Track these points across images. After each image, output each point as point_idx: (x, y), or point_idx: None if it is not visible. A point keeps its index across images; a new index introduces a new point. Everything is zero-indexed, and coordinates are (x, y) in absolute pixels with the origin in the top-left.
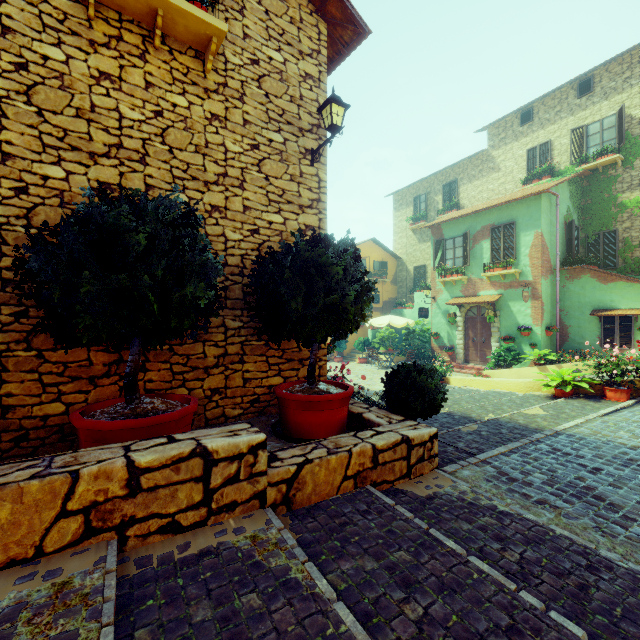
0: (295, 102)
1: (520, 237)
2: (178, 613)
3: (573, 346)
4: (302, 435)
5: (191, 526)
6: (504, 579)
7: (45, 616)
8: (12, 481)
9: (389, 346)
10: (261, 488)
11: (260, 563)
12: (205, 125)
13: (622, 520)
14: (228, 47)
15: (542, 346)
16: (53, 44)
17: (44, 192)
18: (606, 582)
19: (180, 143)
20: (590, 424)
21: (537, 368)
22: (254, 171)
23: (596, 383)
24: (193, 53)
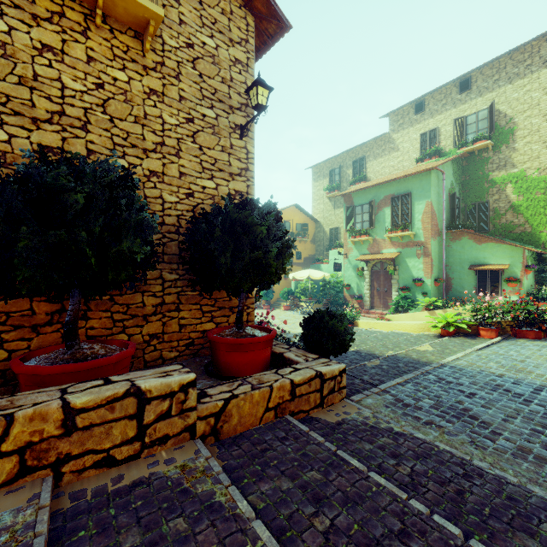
0: (226, 83)
1: (414, 205)
2: (108, 541)
3: (455, 294)
4: (231, 373)
5: (125, 459)
6: (397, 490)
7: None
8: None
9: (309, 295)
10: (191, 422)
11: (188, 490)
12: (144, 99)
13: (491, 435)
14: (165, 30)
15: (432, 294)
16: None
17: None
18: (478, 487)
19: (120, 113)
20: (468, 357)
21: (428, 312)
22: (189, 142)
23: (472, 324)
24: (133, 33)
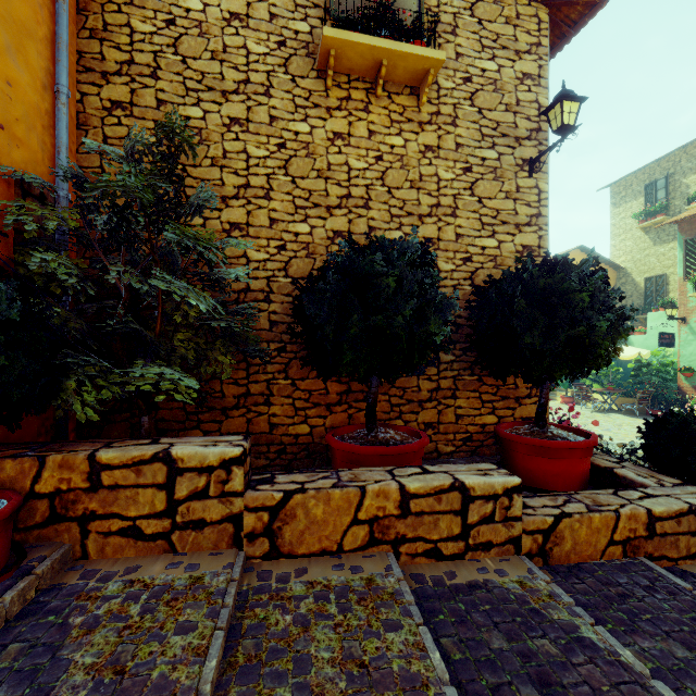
0: (510, 110)
1: None
2: (472, 634)
3: None
4: (533, 483)
5: (450, 556)
6: None
7: (368, 602)
8: (322, 487)
9: (608, 383)
10: (516, 534)
11: (539, 611)
12: (419, 159)
13: None
14: (440, 73)
15: None
16: (302, 120)
17: (296, 247)
18: None
19: (397, 182)
20: None
21: None
22: (466, 196)
23: None
24: (408, 91)
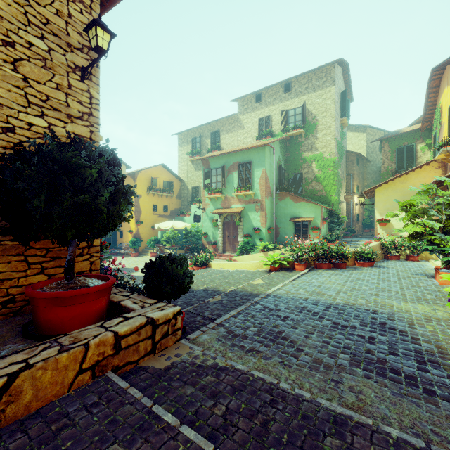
0: (62, 17)
1: (254, 171)
2: None
3: (281, 239)
4: (53, 331)
5: None
6: (205, 442)
7: None
8: None
9: (173, 243)
10: None
11: None
12: None
13: (296, 352)
14: None
15: (266, 240)
16: None
17: None
18: (280, 412)
19: None
20: (286, 287)
21: (263, 253)
22: (7, 68)
23: (291, 261)
24: None
